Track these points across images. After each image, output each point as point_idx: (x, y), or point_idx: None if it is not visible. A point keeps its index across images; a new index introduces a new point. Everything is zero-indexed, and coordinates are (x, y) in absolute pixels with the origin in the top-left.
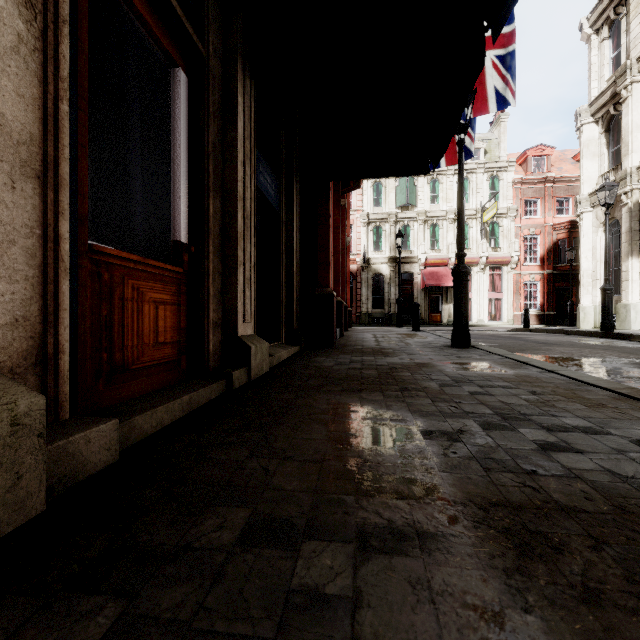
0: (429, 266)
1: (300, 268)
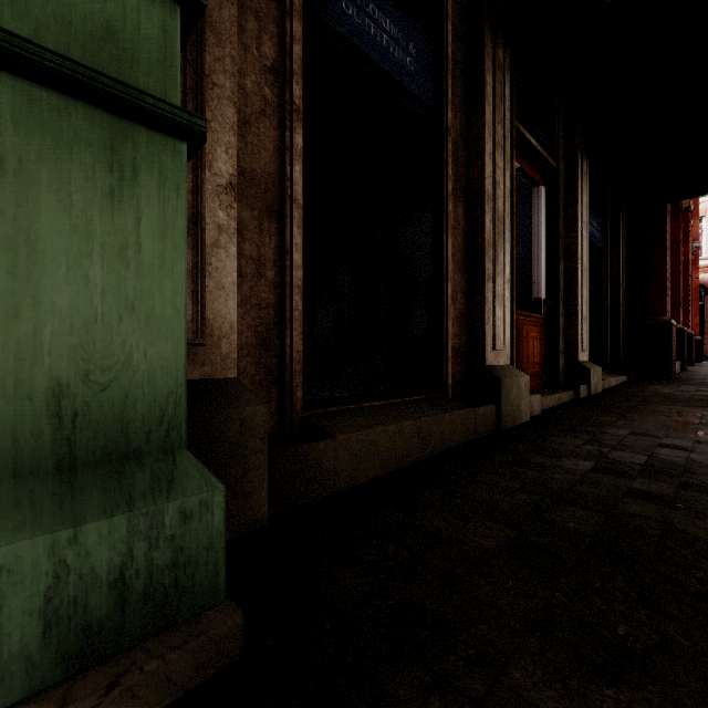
0: None
1: (626, 298)
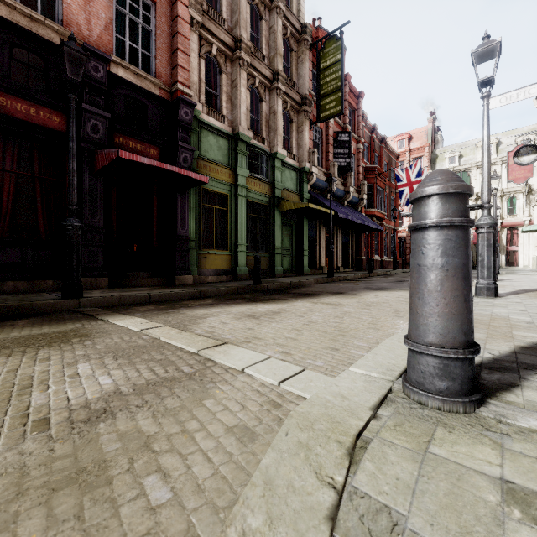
0: None
1: (355, 252)
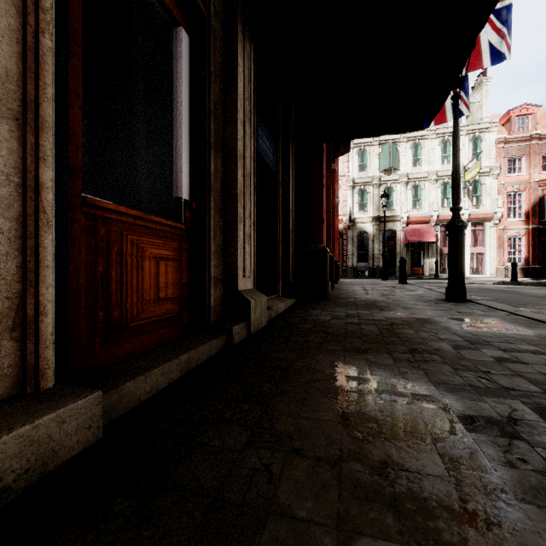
0: (411, 224)
1: (295, 226)
